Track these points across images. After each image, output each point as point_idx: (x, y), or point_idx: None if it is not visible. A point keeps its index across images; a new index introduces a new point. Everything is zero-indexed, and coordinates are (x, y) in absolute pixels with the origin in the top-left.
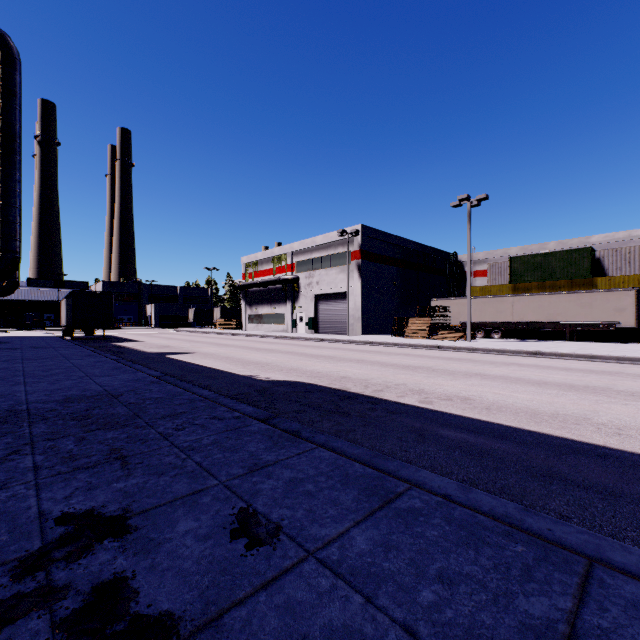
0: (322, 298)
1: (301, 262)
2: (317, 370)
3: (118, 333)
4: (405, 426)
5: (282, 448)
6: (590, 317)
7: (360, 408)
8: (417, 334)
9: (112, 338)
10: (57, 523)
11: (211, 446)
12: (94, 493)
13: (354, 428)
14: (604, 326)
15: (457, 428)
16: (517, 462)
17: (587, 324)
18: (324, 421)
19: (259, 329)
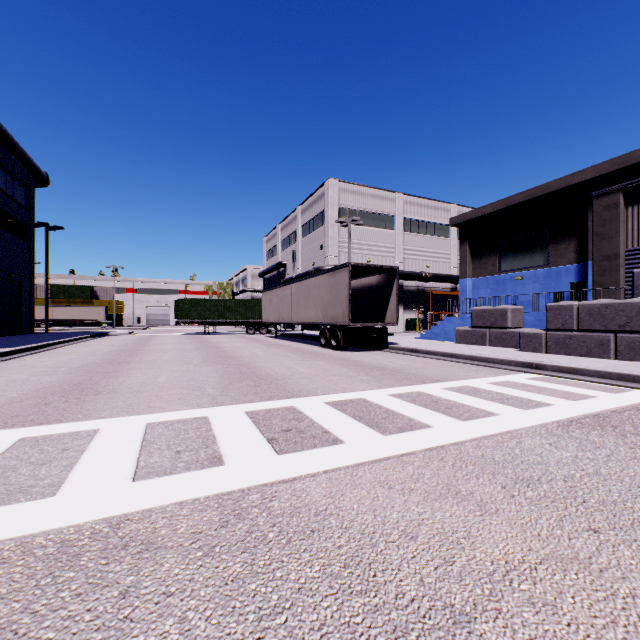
0: None
1: None
2: None
3: None
4: None
5: None
6: (89, 317)
7: None
8: None
9: None
10: None
11: None
12: None
13: None
14: (92, 321)
15: None
16: None
17: (86, 320)
18: None
19: None
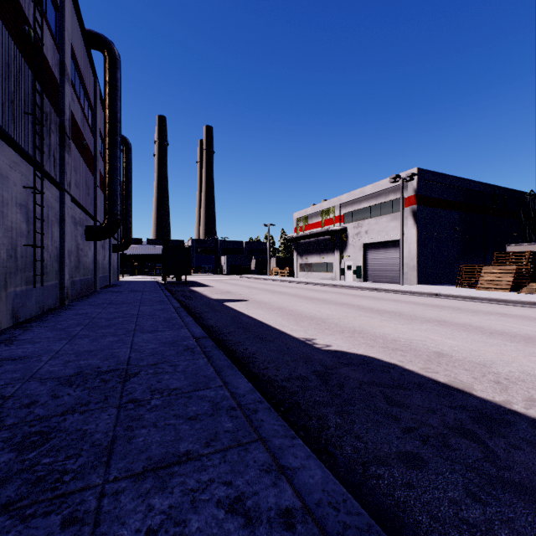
0: (371, 247)
1: (349, 213)
2: (390, 335)
3: (199, 278)
4: None
5: None
6: None
7: None
8: (495, 285)
9: (192, 283)
10: None
11: None
12: None
13: None
14: None
15: None
16: None
17: None
18: (501, 533)
19: (309, 276)
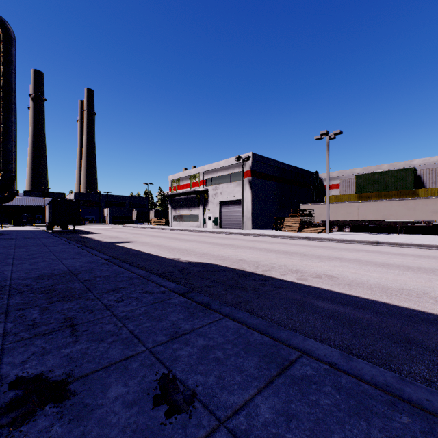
0: (224, 204)
1: (209, 179)
2: (221, 254)
3: (84, 228)
4: (289, 298)
5: (196, 318)
6: (414, 217)
7: (254, 284)
8: (291, 229)
9: (80, 231)
10: (10, 387)
11: (142, 316)
12: (45, 358)
13: (250, 300)
14: (424, 223)
15: (328, 300)
16: (379, 329)
17: (412, 222)
18: (228, 294)
19: (181, 225)
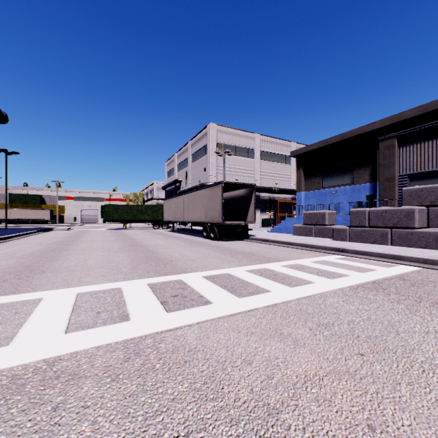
0: None
1: None
2: None
3: None
4: None
5: None
6: (38, 217)
7: None
8: None
9: None
10: None
11: None
12: None
13: None
14: (41, 220)
15: None
16: None
17: (36, 219)
18: None
19: None
